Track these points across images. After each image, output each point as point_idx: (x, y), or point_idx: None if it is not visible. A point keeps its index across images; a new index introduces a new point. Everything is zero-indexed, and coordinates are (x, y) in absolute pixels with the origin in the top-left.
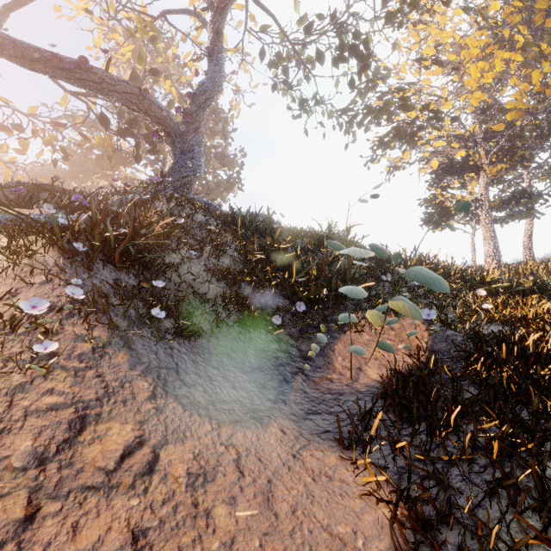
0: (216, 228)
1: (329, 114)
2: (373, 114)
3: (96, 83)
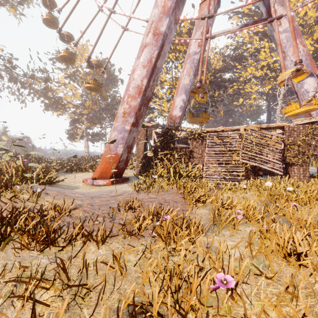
0: None
1: (13, 93)
2: (39, 95)
3: None
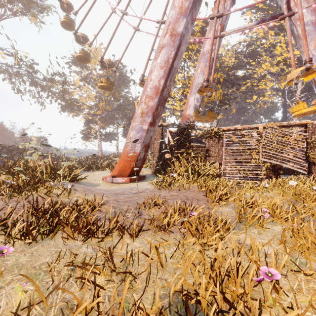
0: None
1: (33, 96)
2: (56, 98)
3: None
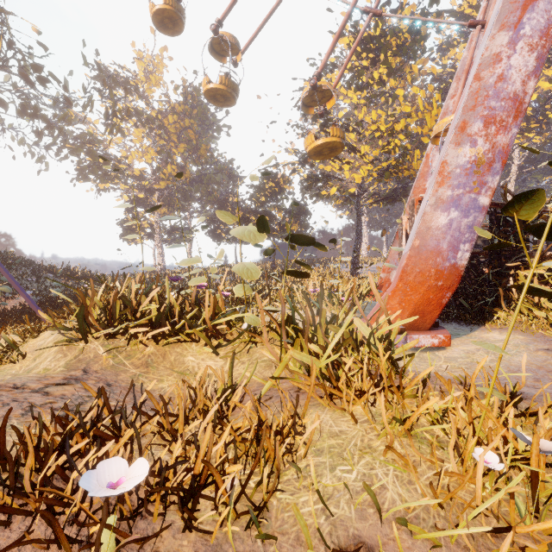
0: None
1: (20, 140)
2: (70, 149)
3: None
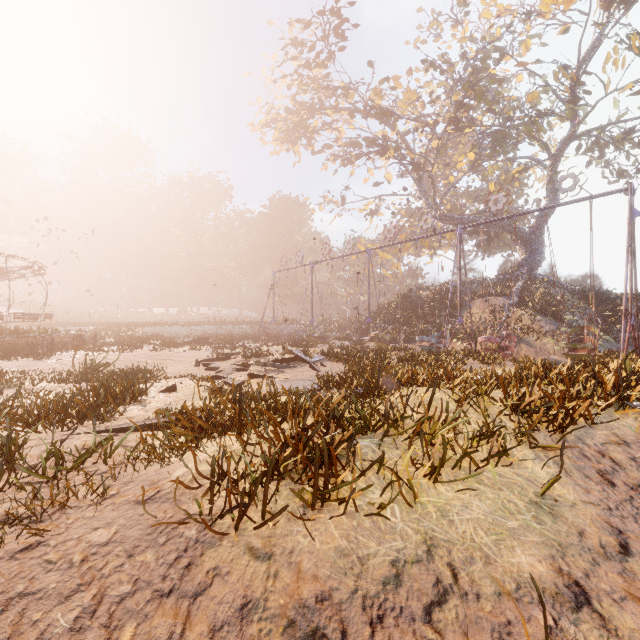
0: (572, 298)
1: None
2: None
3: (488, 226)
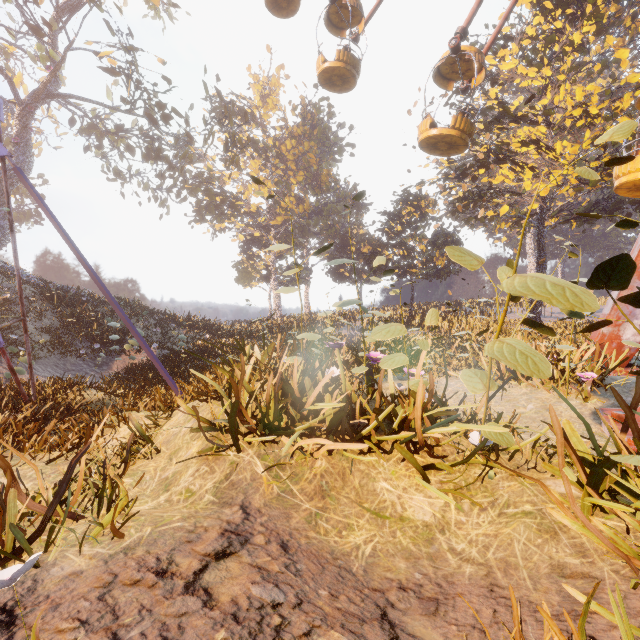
0: (34, 298)
1: (145, 185)
2: (189, 190)
3: None
